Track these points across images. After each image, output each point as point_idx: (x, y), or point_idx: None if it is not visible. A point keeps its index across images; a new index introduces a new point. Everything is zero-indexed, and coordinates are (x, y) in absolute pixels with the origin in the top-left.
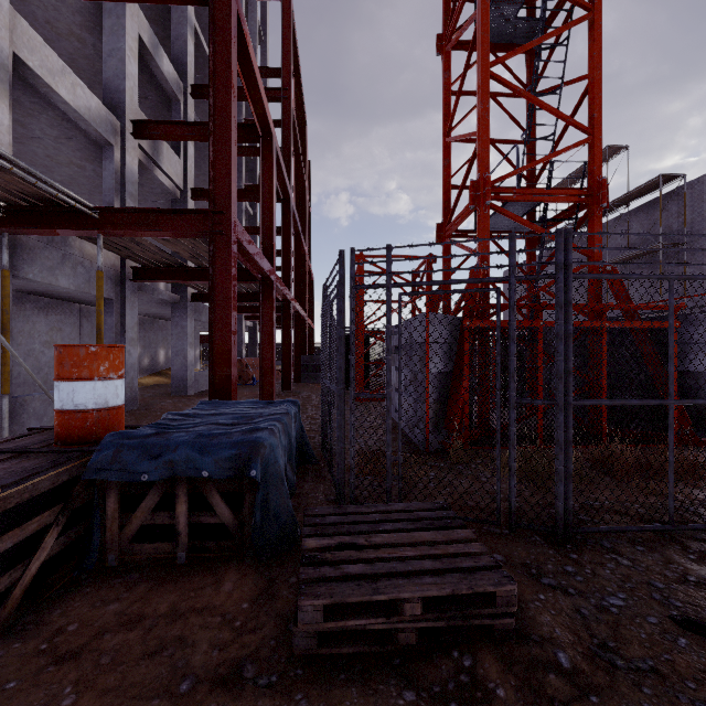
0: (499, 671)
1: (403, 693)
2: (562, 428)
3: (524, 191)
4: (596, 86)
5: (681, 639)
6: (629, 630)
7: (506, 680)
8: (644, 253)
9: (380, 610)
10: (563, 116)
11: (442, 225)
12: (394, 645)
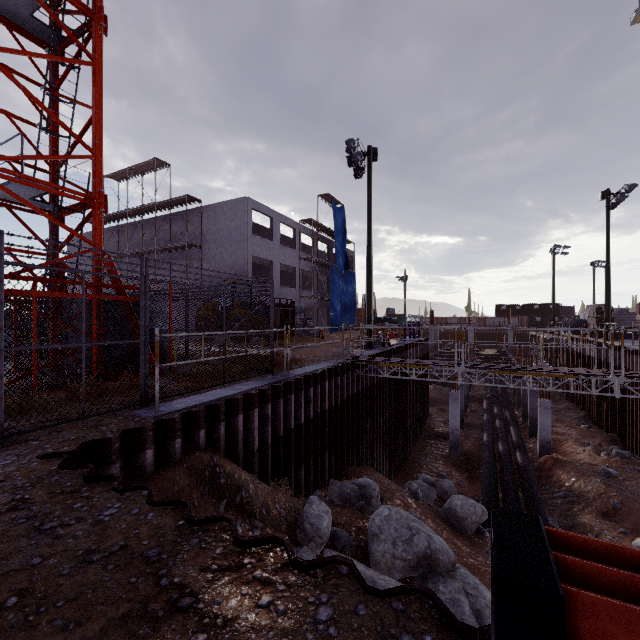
0: None
1: None
2: None
3: (29, 177)
4: (97, 120)
5: (34, 463)
6: (2, 471)
7: None
8: (179, 247)
9: None
10: (69, 129)
11: None
12: None
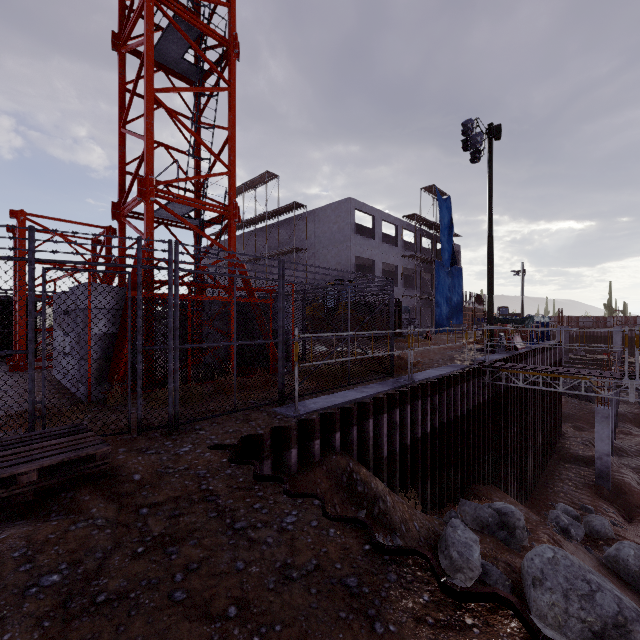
0: (91, 491)
1: (15, 523)
2: (171, 362)
3: (183, 197)
4: (232, 139)
5: (207, 454)
6: (184, 458)
7: (95, 493)
8: (287, 252)
9: (0, 487)
10: (211, 151)
11: (118, 204)
12: (13, 506)
